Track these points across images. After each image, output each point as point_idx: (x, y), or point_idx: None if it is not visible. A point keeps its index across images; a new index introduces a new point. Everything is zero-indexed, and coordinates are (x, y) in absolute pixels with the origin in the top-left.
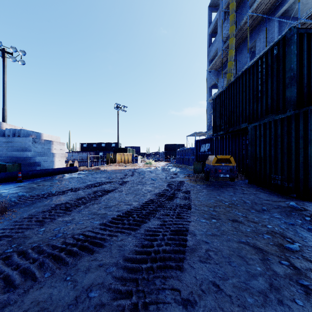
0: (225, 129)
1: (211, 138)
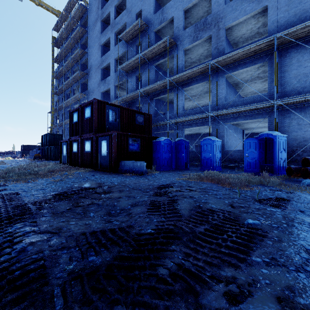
0: (43, 147)
1: (41, 148)
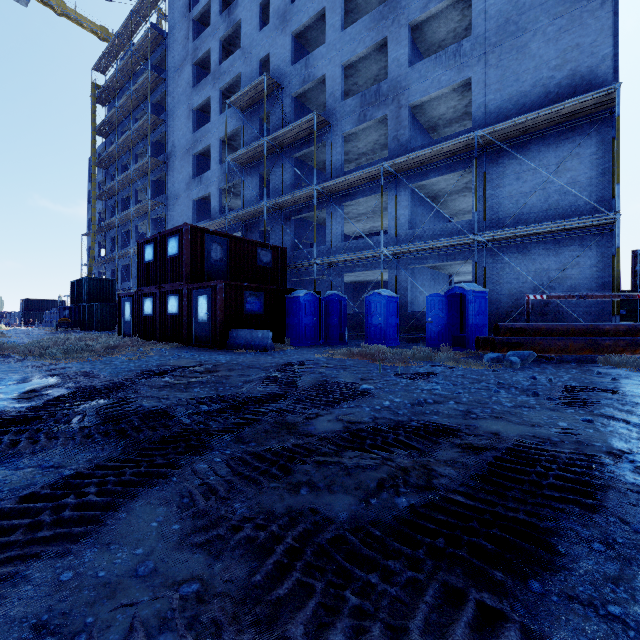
0: (75, 304)
1: (70, 307)
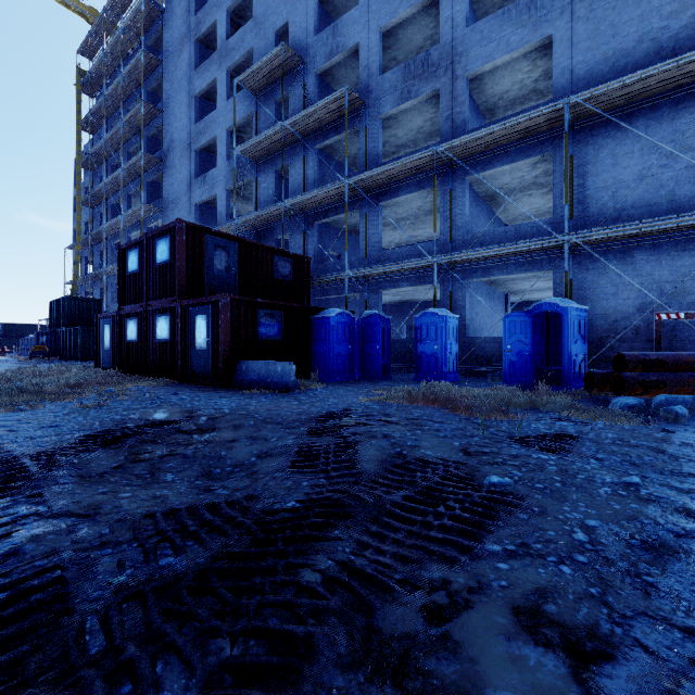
0: (54, 328)
1: (48, 332)
